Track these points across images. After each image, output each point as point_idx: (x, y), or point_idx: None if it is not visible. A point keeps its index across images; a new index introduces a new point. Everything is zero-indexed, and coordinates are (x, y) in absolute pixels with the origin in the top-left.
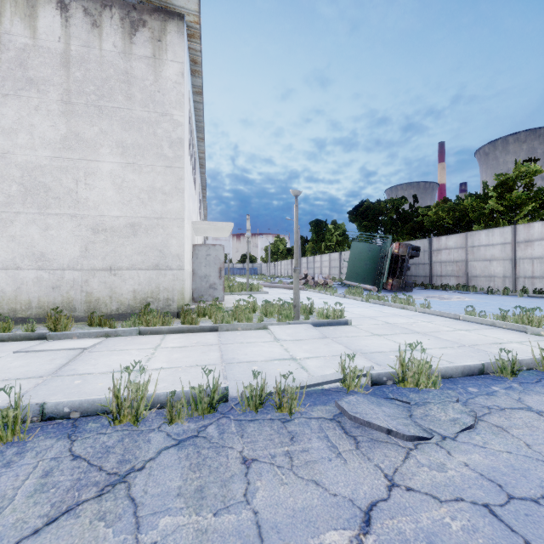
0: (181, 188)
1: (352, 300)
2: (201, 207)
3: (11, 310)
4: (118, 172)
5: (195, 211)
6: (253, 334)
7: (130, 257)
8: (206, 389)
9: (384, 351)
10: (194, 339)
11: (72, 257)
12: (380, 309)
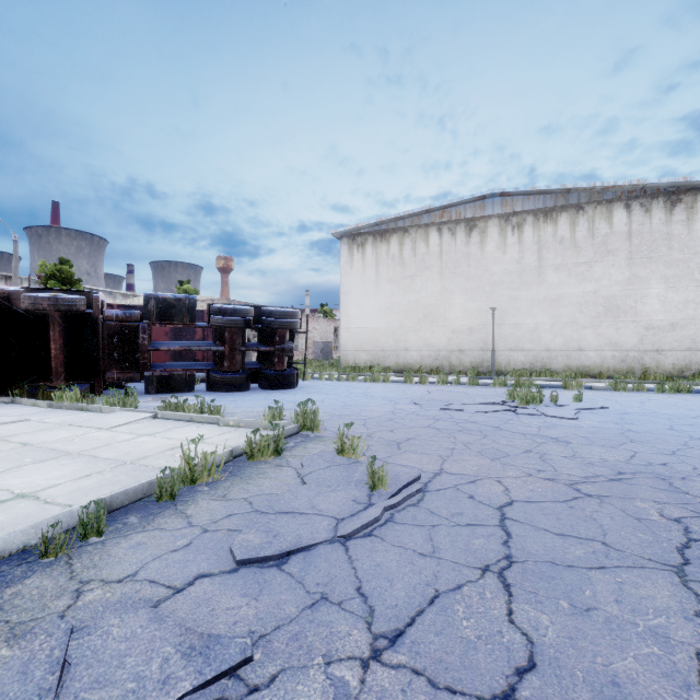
0: None
1: None
2: None
3: (598, 372)
4: (662, 293)
5: None
6: None
7: (670, 344)
8: None
9: None
10: None
11: (632, 344)
12: None
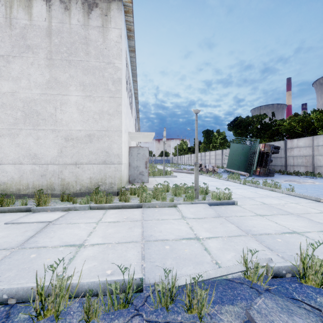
0: (120, 110)
1: (233, 183)
2: (135, 123)
3: (17, 189)
4: (80, 101)
5: (131, 125)
6: (166, 211)
7: (88, 156)
8: (121, 286)
9: (270, 233)
10: (125, 215)
11: (53, 156)
12: (255, 191)
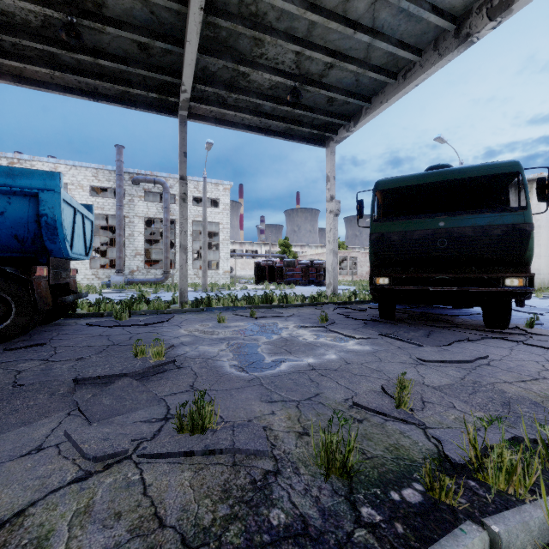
0: (539, 244)
1: None
2: None
3: None
4: None
5: None
6: None
7: None
8: None
9: None
10: None
11: None
12: None
